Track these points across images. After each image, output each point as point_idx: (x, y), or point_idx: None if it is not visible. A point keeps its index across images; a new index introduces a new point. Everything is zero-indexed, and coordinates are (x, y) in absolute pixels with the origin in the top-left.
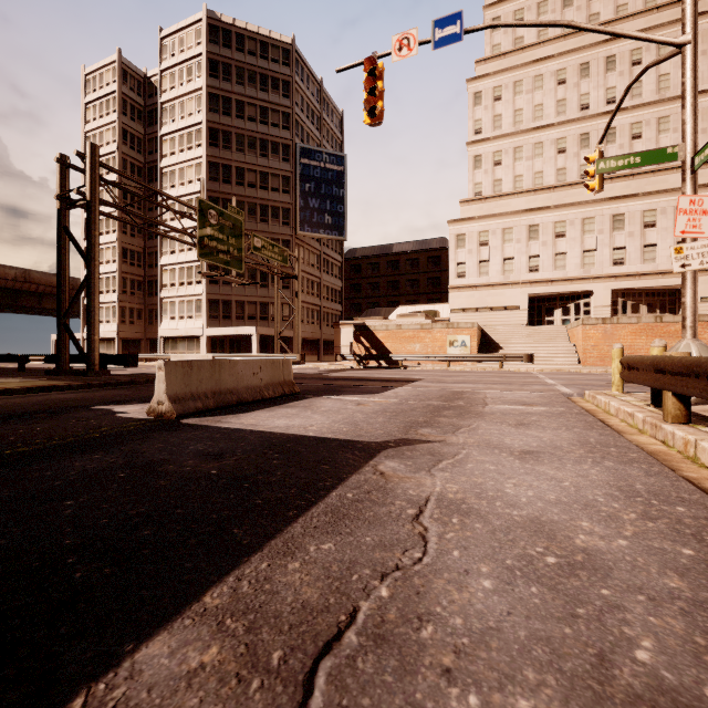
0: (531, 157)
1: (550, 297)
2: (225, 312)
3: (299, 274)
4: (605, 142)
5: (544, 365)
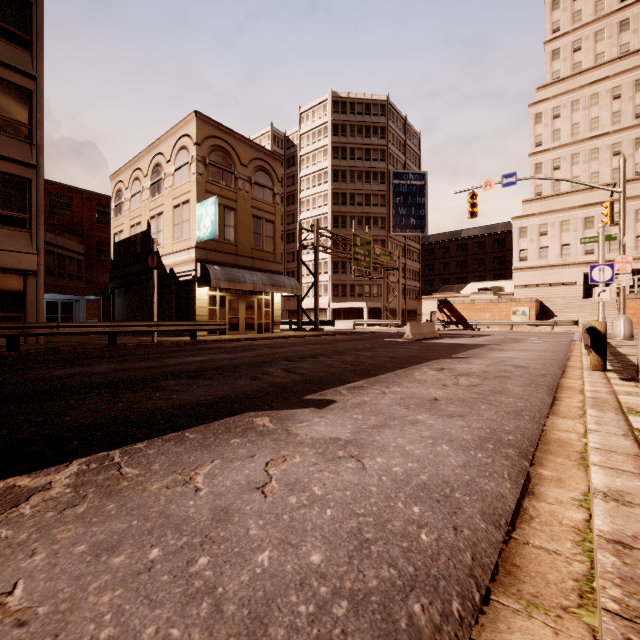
0: (587, 161)
1: None
2: (342, 292)
3: (399, 267)
4: None
5: None
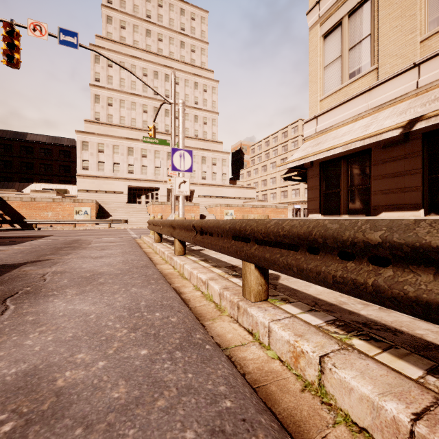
0: (130, 109)
1: (140, 188)
2: None
3: None
4: (165, 115)
5: (134, 225)
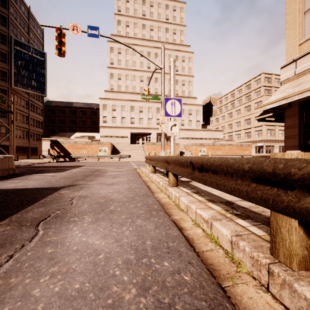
0: (132, 80)
1: (138, 133)
2: None
3: (14, 111)
4: (155, 82)
5: (135, 159)
